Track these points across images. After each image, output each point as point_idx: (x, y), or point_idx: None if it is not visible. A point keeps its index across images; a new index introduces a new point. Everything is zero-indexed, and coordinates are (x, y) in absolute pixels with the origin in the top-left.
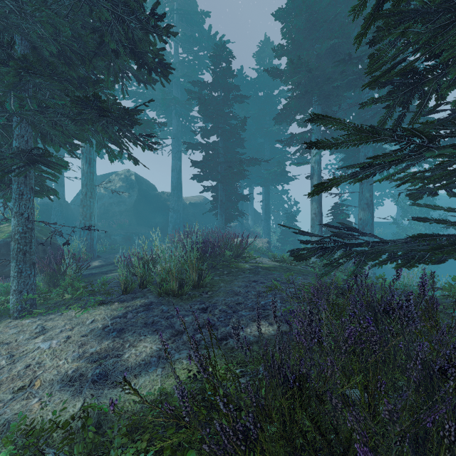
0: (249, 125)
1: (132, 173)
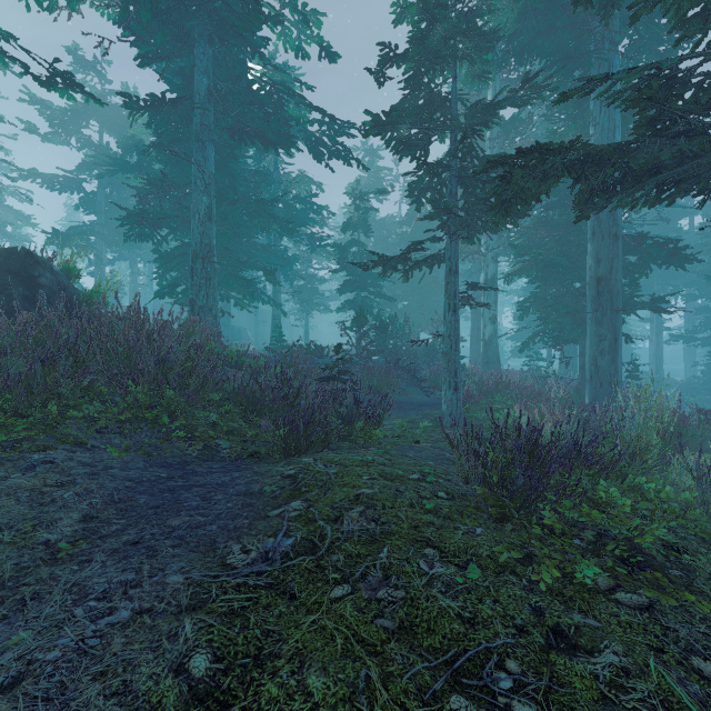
0: None
1: None
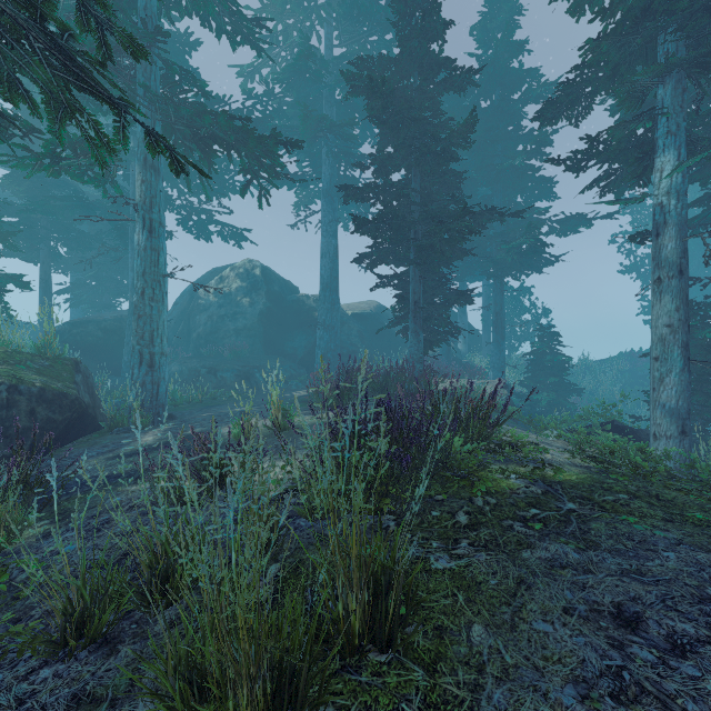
0: (462, 165)
1: (257, 264)
